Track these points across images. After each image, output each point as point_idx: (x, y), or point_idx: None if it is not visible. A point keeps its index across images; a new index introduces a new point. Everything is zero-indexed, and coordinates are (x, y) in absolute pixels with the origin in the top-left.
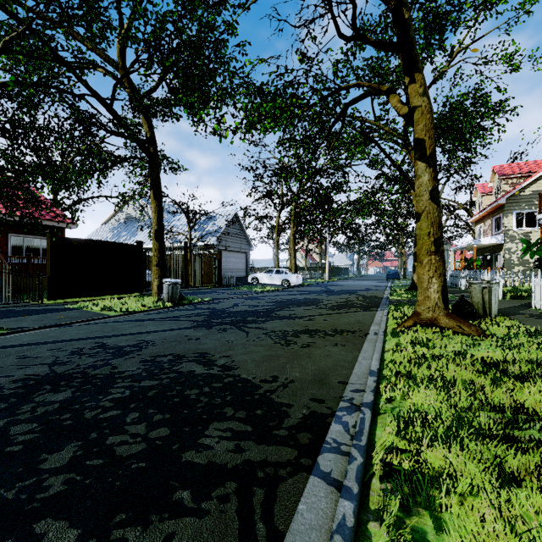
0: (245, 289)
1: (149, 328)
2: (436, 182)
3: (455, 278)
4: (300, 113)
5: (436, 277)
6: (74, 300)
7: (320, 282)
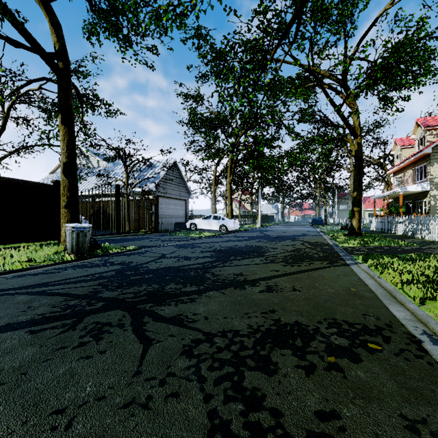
0: (181, 234)
1: None
2: None
3: (386, 223)
4: None
5: None
6: None
7: (254, 228)
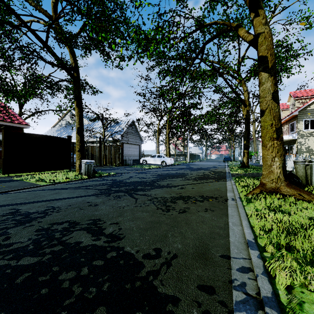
0: (138, 167)
1: (63, 195)
2: (276, 87)
3: None
4: (174, 43)
5: (278, 157)
6: (23, 174)
7: (184, 163)
